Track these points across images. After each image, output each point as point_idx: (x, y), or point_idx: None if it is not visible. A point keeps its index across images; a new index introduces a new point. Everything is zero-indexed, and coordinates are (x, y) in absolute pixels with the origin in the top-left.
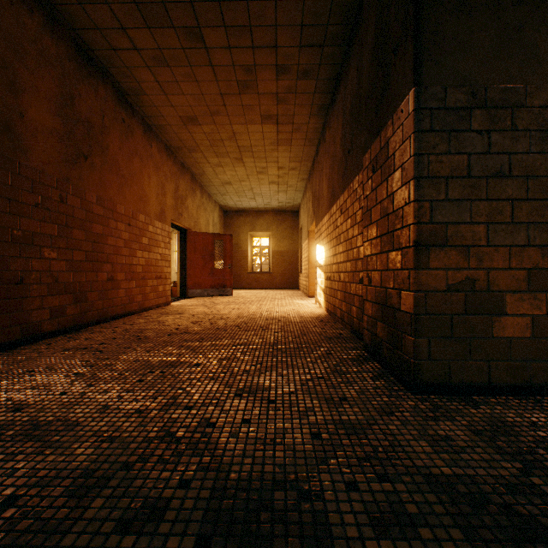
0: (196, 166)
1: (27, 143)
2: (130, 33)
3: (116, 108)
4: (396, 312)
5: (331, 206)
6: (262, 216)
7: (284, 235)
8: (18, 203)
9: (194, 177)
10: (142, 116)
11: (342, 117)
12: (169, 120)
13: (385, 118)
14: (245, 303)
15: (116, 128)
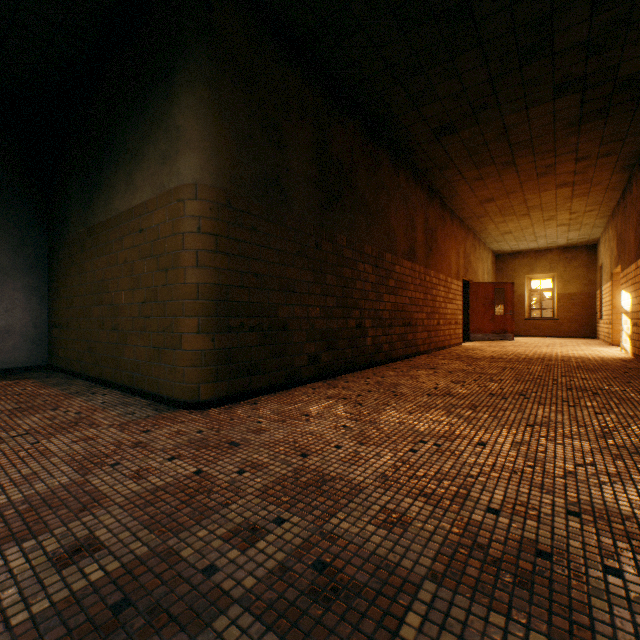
0: (479, 226)
1: (417, 254)
2: (463, 174)
3: (439, 211)
4: None
5: (637, 259)
6: (543, 255)
7: (574, 274)
8: (415, 285)
9: (474, 234)
10: (449, 206)
11: None
12: (468, 204)
13: None
14: (532, 347)
15: (439, 224)
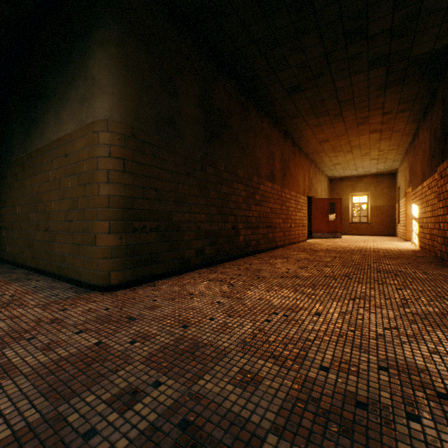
0: (318, 159)
1: (275, 177)
2: (307, 122)
3: (291, 147)
4: (447, 239)
5: (422, 182)
6: (361, 180)
7: (381, 193)
8: (274, 199)
9: (315, 164)
10: (298, 144)
11: (429, 134)
12: (311, 143)
13: (444, 158)
14: (354, 242)
15: (291, 157)
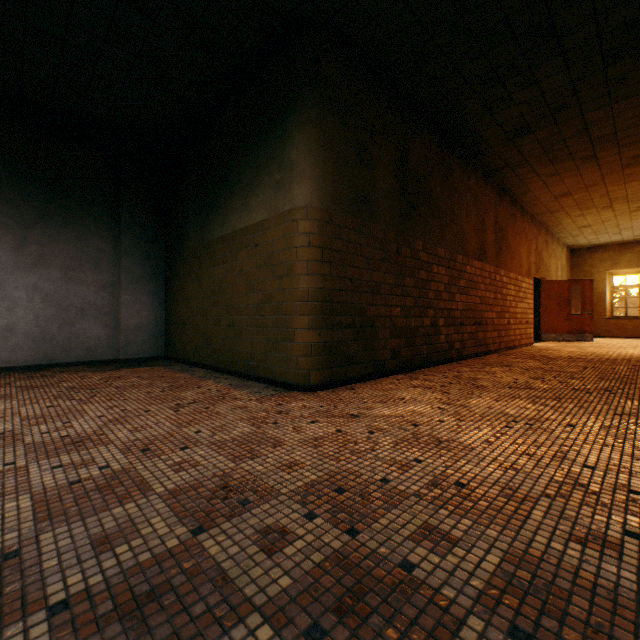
0: (552, 221)
1: (487, 254)
2: (536, 171)
3: (509, 209)
4: None
5: None
6: (628, 249)
7: None
8: (485, 285)
9: (546, 229)
10: (519, 203)
11: None
12: (541, 200)
13: None
14: (616, 348)
15: (509, 222)
